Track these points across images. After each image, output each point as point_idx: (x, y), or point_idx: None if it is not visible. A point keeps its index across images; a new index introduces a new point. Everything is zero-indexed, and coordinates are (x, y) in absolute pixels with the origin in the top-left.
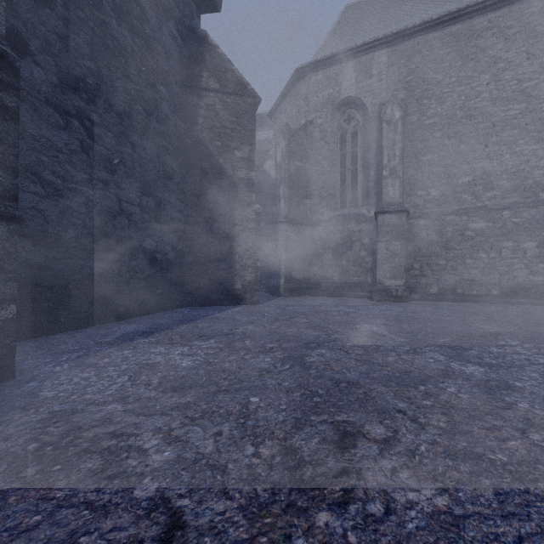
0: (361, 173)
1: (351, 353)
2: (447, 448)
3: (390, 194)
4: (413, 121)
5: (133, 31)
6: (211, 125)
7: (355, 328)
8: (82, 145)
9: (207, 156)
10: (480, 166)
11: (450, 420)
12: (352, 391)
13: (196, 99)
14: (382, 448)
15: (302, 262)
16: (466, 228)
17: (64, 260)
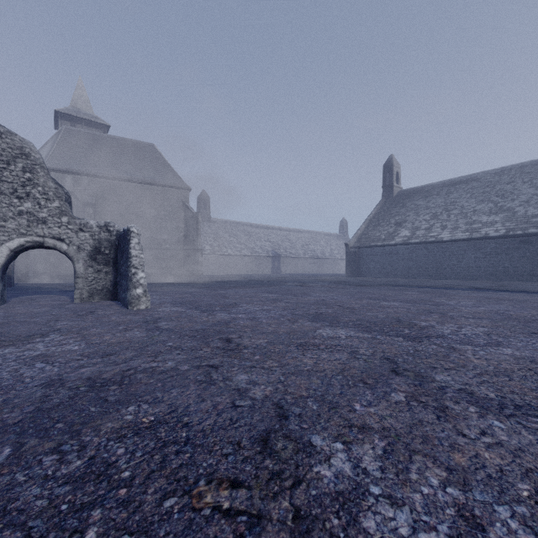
0: None
1: None
2: None
3: None
4: (99, 210)
5: None
6: None
7: None
8: None
9: None
10: None
11: None
12: None
13: None
14: None
15: (42, 264)
16: None
17: None
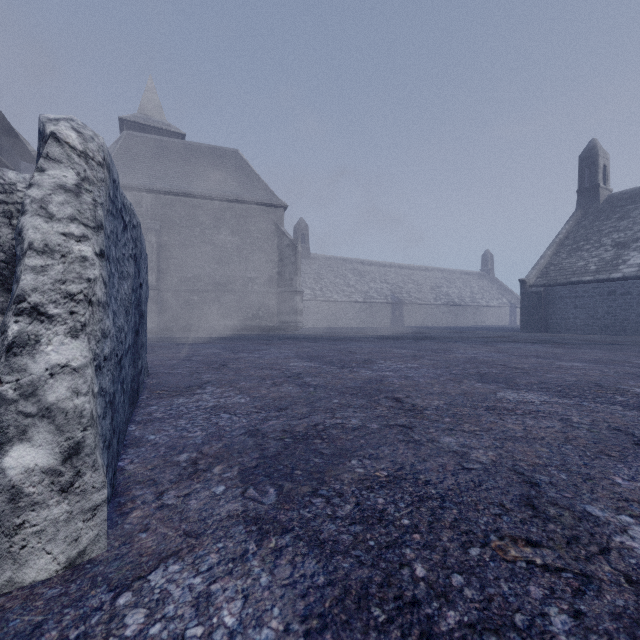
0: None
1: None
2: None
3: (150, 280)
4: (166, 240)
5: None
6: None
7: None
8: None
9: None
10: (196, 270)
11: None
12: None
13: None
14: None
15: None
16: (190, 299)
17: None
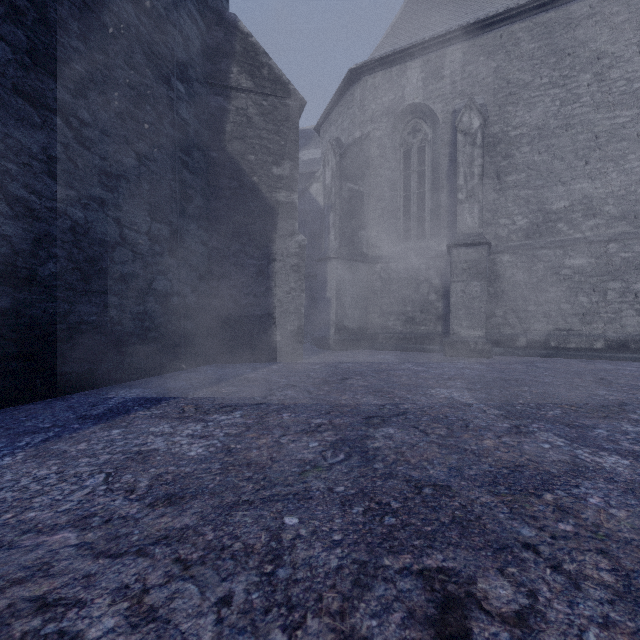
0: (430, 198)
1: (430, 433)
2: (637, 638)
3: (467, 222)
4: (495, 132)
5: (140, 7)
6: (242, 134)
7: (430, 394)
8: (66, 151)
9: (238, 174)
10: (579, 187)
11: (617, 566)
12: (443, 503)
13: (224, 101)
14: (519, 638)
15: (356, 307)
16: (561, 265)
17: (40, 304)
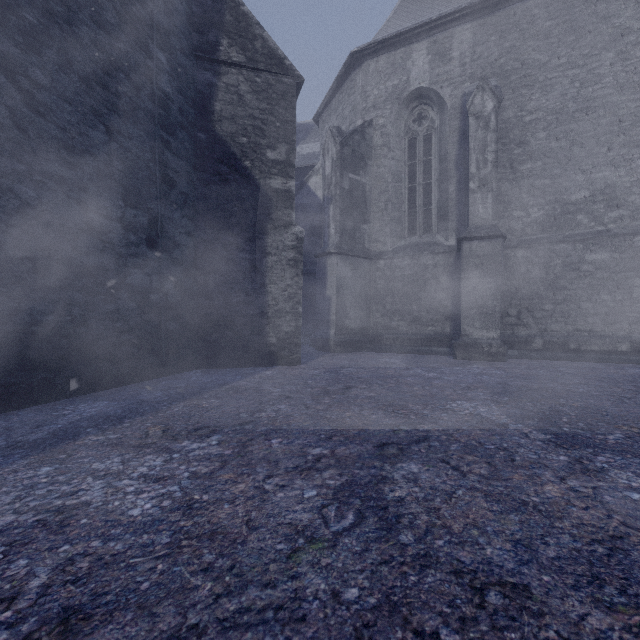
0: (437, 190)
1: (467, 472)
2: None
3: (480, 213)
4: (508, 117)
5: None
6: (233, 113)
7: (451, 409)
8: (13, 116)
9: (228, 157)
10: (601, 176)
11: None
12: (529, 634)
13: (212, 77)
14: None
15: (358, 306)
16: (582, 260)
17: None
